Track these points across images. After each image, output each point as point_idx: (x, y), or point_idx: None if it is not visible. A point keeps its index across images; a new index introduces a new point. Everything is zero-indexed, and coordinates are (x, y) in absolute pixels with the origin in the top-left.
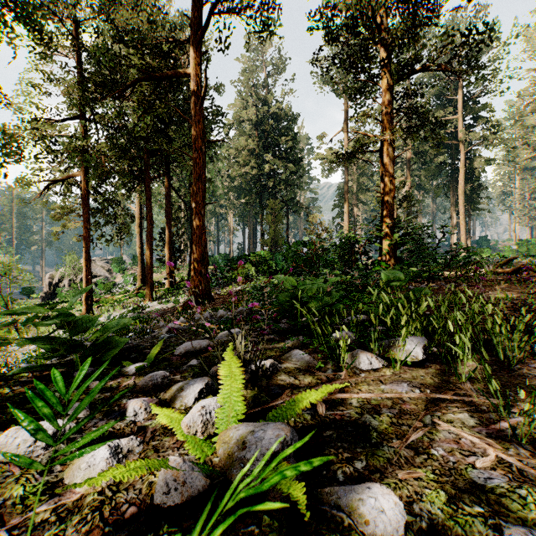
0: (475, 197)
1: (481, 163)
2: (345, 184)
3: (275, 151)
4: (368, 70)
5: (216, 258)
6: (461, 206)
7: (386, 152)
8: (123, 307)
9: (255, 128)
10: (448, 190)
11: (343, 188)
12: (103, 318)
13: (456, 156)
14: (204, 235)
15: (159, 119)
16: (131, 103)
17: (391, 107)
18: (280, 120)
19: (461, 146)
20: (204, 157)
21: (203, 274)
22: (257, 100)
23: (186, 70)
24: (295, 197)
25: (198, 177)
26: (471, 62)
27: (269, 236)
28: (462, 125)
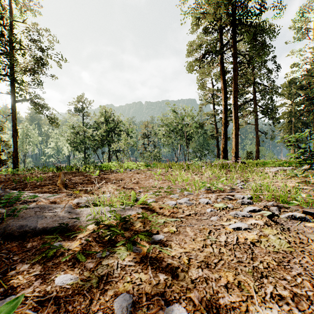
0: None
1: None
2: None
3: None
4: None
5: None
6: None
7: None
8: None
9: None
10: None
11: None
12: None
13: None
14: None
15: None
16: None
17: None
18: None
19: None
20: None
21: None
22: None
23: None
24: None
25: None
26: None
27: None
28: None
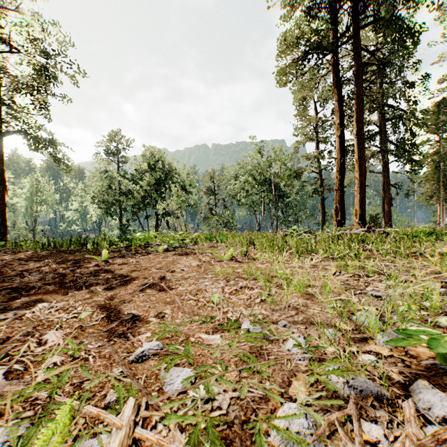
0: None
1: None
2: None
3: None
4: None
5: None
6: None
7: None
8: None
9: None
10: None
11: None
12: None
13: None
14: None
15: None
16: None
17: None
18: None
19: None
20: None
21: None
22: None
23: None
24: None
25: None
26: None
27: None
28: None
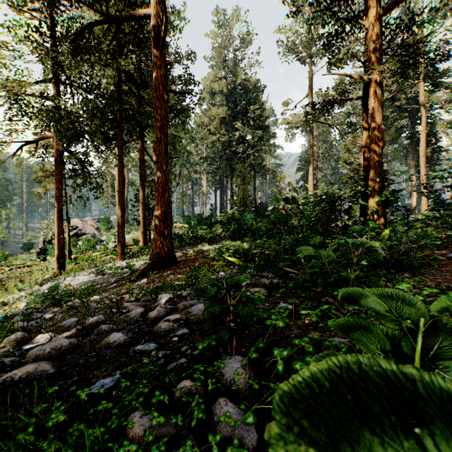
0: (434, 159)
1: (442, 126)
2: (310, 147)
3: (243, 119)
4: (350, 6)
5: (191, 217)
6: (422, 167)
7: (373, 95)
8: (95, 266)
9: (225, 100)
10: (407, 153)
11: (306, 153)
12: (69, 279)
13: (416, 120)
14: (167, 193)
15: (129, 80)
16: (107, 71)
17: (380, 42)
18: (248, 90)
19: (422, 109)
20: (167, 106)
21: (166, 235)
22: (227, 72)
23: (147, 12)
24: (262, 161)
25: (159, 128)
26: (433, 28)
27: (238, 197)
28: (423, 89)
